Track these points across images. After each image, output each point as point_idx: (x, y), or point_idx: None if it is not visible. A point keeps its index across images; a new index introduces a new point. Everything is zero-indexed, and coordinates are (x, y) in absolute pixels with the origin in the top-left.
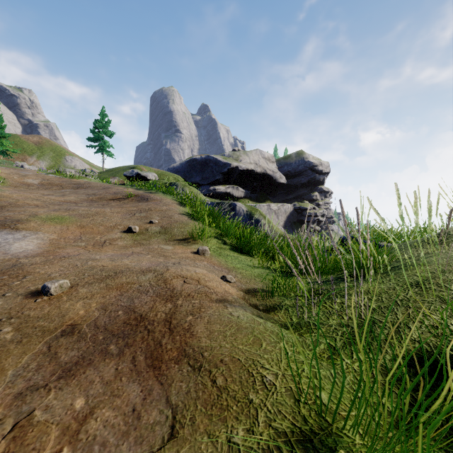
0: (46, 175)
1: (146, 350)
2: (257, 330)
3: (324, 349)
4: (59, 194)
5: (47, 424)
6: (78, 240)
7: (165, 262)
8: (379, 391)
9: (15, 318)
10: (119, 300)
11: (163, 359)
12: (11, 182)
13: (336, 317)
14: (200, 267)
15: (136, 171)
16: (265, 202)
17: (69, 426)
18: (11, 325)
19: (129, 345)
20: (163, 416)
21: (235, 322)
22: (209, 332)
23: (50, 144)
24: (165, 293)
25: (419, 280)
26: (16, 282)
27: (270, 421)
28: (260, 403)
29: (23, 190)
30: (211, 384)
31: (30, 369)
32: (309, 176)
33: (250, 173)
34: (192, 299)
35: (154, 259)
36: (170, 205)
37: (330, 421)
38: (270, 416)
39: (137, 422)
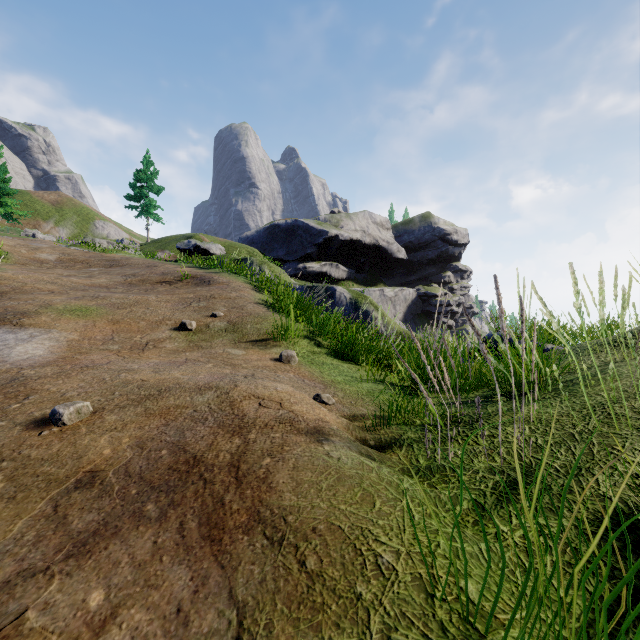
0: (67, 248)
1: (200, 512)
2: (367, 479)
3: (468, 509)
4: (84, 275)
5: (44, 633)
6: (108, 341)
7: (232, 375)
8: (554, 579)
9: (8, 461)
10: (163, 433)
11: (225, 527)
12: (17, 259)
13: (484, 458)
14: (284, 381)
15: (195, 242)
16: (376, 286)
17: (78, 637)
18: (2, 471)
19: (176, 504)
20: (223, 621)
21: (334, 467)
22: (296, 483)
23: (73, 204)
24: (231, 422)
25: (605, 402)
26: (14, 405)
27: (388, 630)
28: (373, 600)
29: (33, 270)
30: (299, 568)
31: (25, 541)
32: (439, 249)
33: (355, 245)
34: (270, 432)
35: (217, 370)
36: (241, 291)
37: (483, 630)
38: (388, 622)
39: (183, 632)
